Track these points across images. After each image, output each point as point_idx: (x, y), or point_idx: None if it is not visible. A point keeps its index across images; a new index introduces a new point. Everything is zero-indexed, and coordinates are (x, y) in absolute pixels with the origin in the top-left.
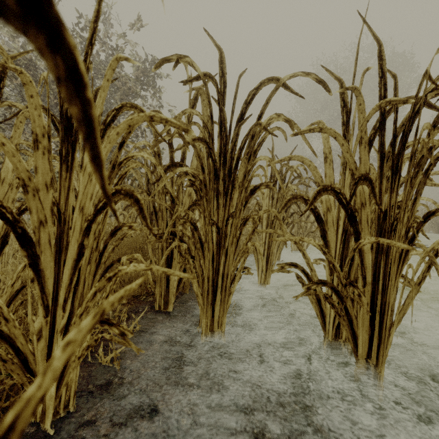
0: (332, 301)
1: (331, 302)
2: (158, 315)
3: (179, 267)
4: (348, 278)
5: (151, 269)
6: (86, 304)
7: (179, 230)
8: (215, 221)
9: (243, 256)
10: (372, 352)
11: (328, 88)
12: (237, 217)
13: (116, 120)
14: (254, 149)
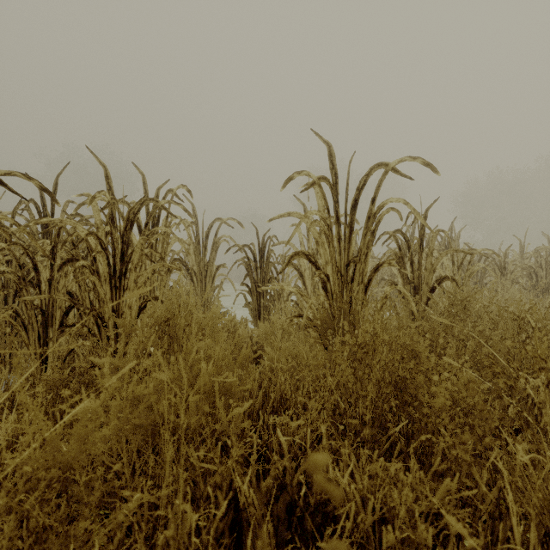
0: None
1: None
2: None
3: None
4: None
5: None
6: None
7: None
8: None
9: None
10: None
11: None
12: None
13: None
14: None
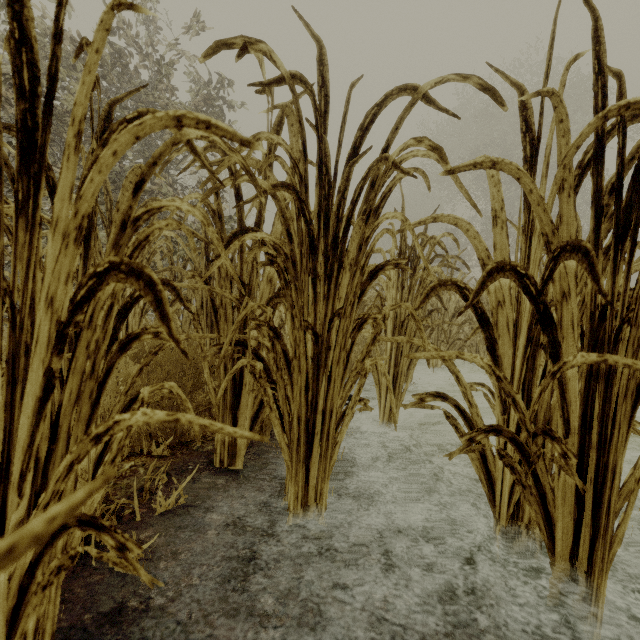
0: (511, 462)
1: (510, 464)
2: (218, 475)
3: (253, 398)
4: (534, 419)
5: (178, 421)
6: (55, 487)
7: (252, 338)
8: (311, 324)
9: (358, 383)
10: (579, 548)
11: (501, 100)
12: (347, 317)
13: (166, 171)
14: (376, 205)
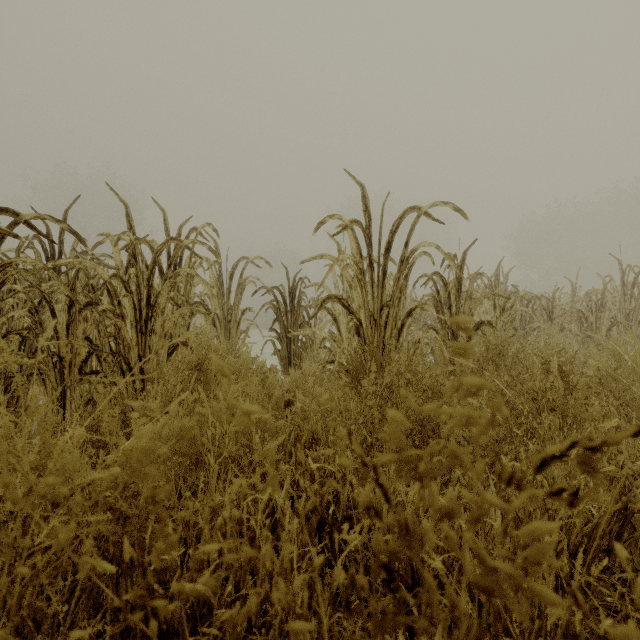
0: None
1: None
2: None
3: None
4: None
5: None
6: None
7: None
8: None
9: None
10: None
11: None
12: None
13: None
14: None
